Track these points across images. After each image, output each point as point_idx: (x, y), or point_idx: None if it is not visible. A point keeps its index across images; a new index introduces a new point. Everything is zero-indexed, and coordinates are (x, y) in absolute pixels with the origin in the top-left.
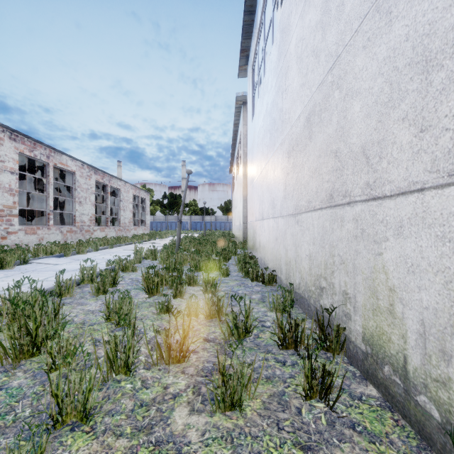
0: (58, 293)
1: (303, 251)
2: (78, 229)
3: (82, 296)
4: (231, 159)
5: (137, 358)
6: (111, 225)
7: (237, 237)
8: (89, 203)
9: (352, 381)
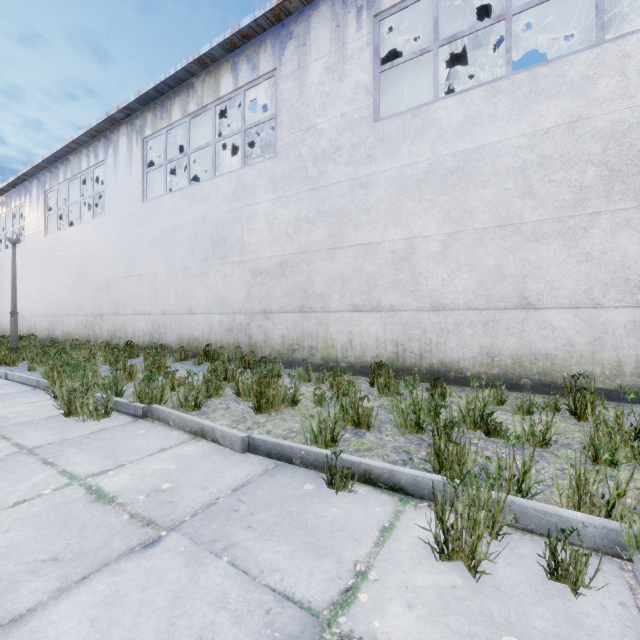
0: None
1: (25, 327)
2: None
3: None
4: None
5: None
6: None
7: None
8: None
9: None
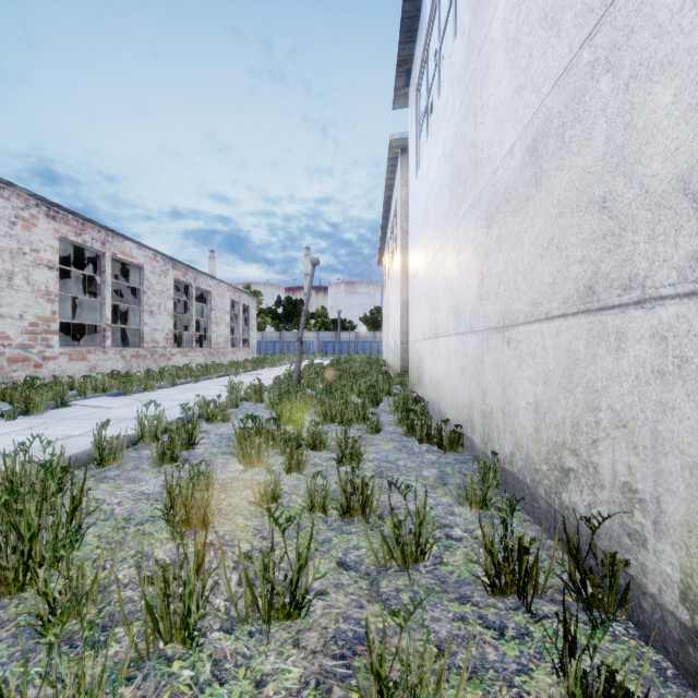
0: (98, 460)
1: (522, 395)
2: (148, 353)
3: (137, 464)
4: (381, 242)
5: (212, 603)
6: (199, 346)
7: (390, 366)
8: (164, 313)
9: (662, 693)
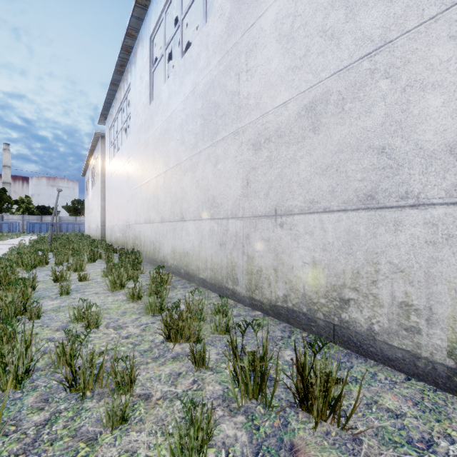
0: None
1: (131, 237)
2: None
3: None
4: (86, 166)
5: None
6: None
7: (93, 238)
8: None
9: None
